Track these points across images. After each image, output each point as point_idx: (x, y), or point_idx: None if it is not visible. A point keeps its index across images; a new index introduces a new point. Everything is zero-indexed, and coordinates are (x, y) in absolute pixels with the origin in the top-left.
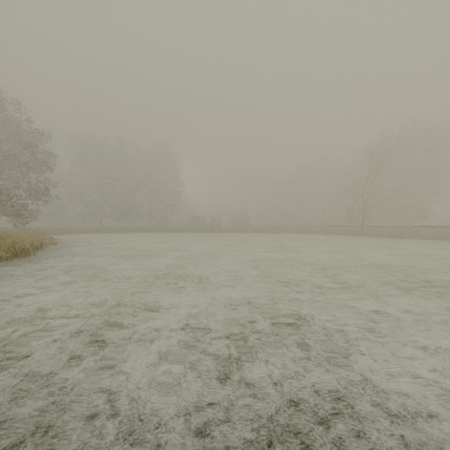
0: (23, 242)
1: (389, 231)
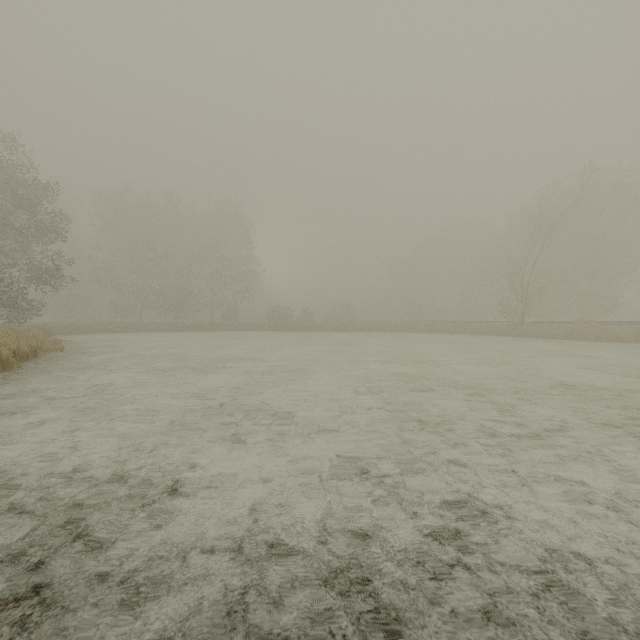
0: (2, 348)
1: (563, 330)
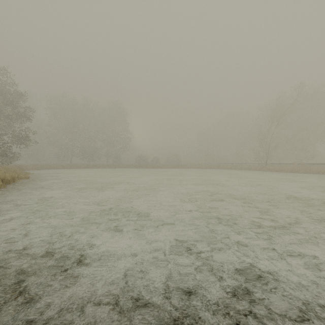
0: None
1: (287, 167)
